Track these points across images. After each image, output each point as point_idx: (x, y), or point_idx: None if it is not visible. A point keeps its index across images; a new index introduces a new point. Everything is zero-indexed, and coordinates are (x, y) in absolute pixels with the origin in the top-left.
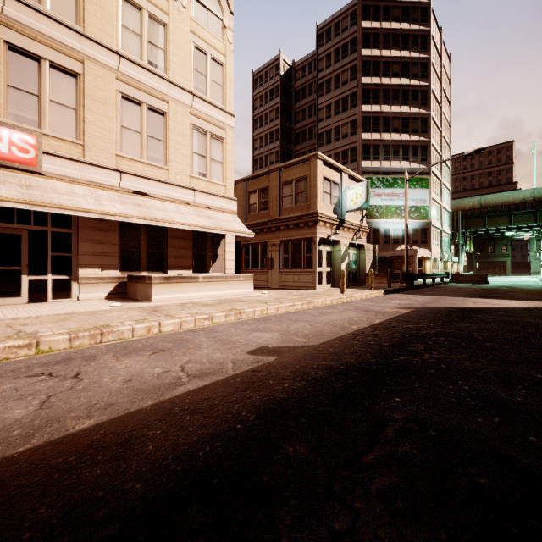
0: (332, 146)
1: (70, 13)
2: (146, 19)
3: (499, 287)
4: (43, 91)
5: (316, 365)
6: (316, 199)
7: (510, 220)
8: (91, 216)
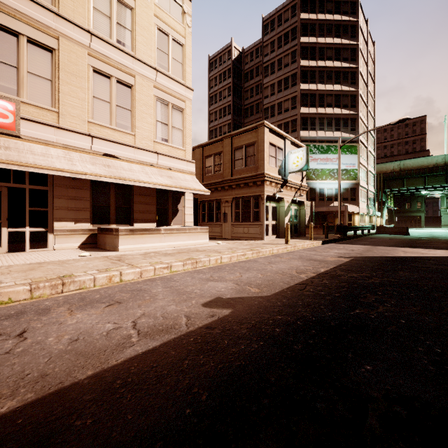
0: (275, 119)
1: None
2: (114, 3)
3: (419, 238)
4: (21, 64)
5: (272, 320)
6: (263, 162)
7: (424, 181)
8: (64, 174)
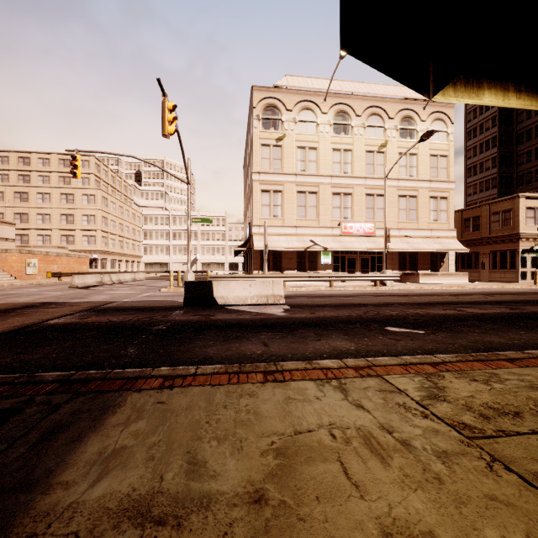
0: None
1: (382, 173)
2: (408, 157)
3: None
4: (374, 206)
5: (488, 293)
6: (518, 224)
7: None
8: (395, 251)
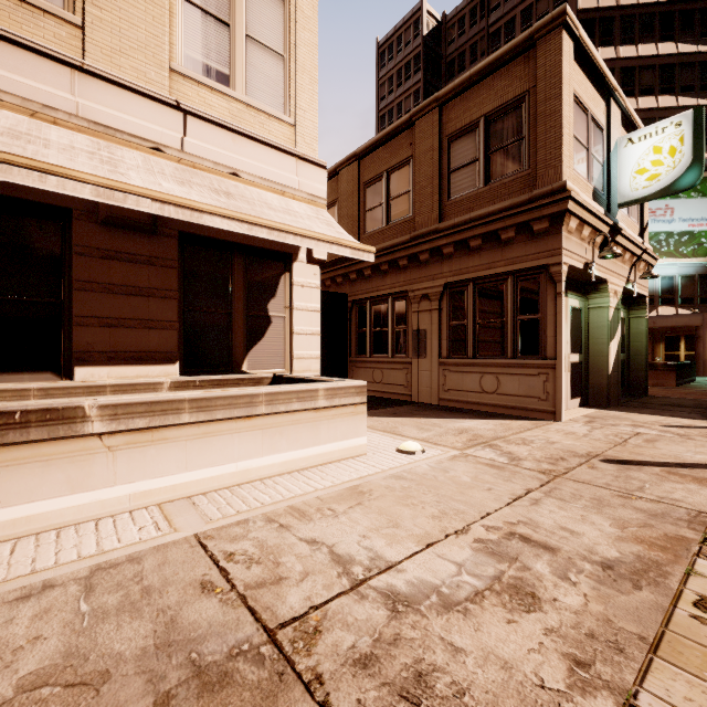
0: None
1: None
2: None
3: None
4: None
5: None
6: (558, 150)
7: None
8: None
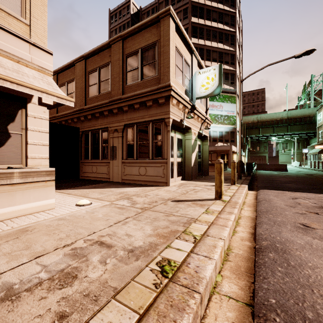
0: None
1: None
2: None
3: (308, 175)
4: None
5: None
6: (168, 68)
7: (273, 130)
8: None
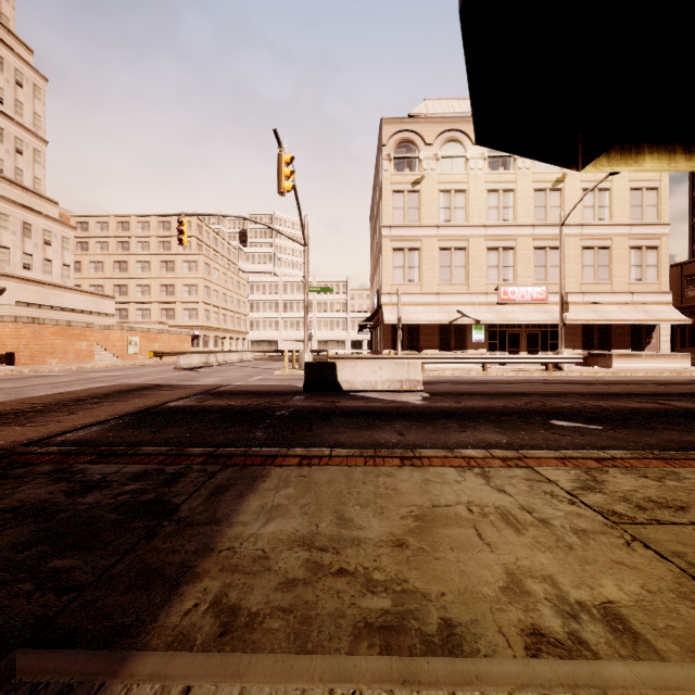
0: None
1: (558, 217)
2: (596, 194)
3: None
4: (547, 263)
5: None
6: None
7: None
8: (577, 323)
